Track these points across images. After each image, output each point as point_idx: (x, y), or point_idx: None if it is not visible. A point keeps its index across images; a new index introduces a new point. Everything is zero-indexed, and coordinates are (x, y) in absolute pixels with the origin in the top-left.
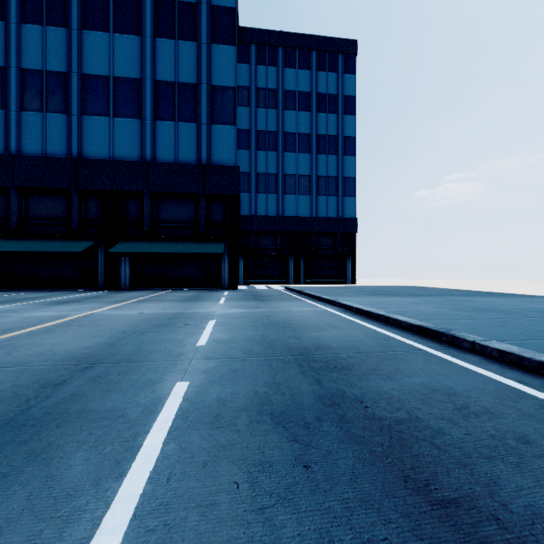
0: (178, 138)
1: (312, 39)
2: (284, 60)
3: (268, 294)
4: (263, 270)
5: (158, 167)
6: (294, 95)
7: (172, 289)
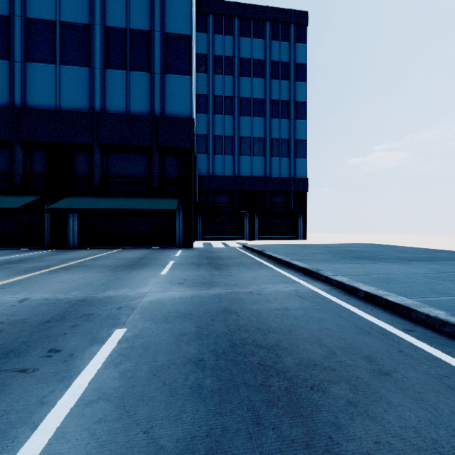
0: (129, 88)
1: (266, 10)
2: (239, 30)
3: (224, 255)
4: (219, 227)
5: (108, 118)
6: (249, 63)
7: (123, 247)
